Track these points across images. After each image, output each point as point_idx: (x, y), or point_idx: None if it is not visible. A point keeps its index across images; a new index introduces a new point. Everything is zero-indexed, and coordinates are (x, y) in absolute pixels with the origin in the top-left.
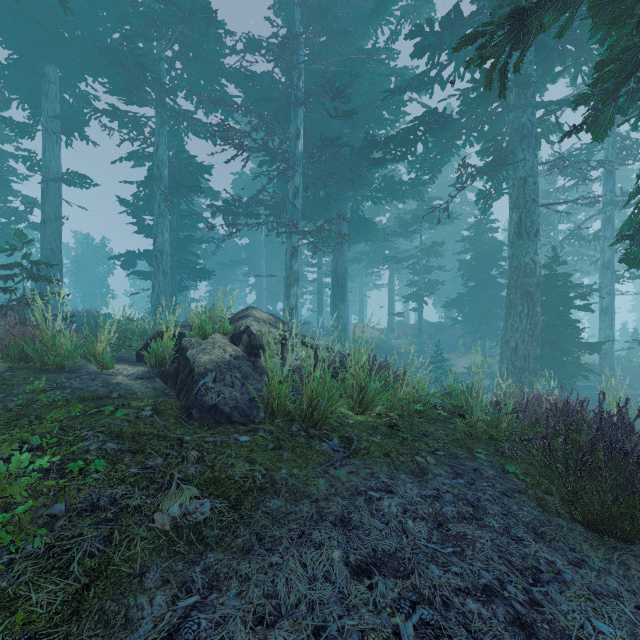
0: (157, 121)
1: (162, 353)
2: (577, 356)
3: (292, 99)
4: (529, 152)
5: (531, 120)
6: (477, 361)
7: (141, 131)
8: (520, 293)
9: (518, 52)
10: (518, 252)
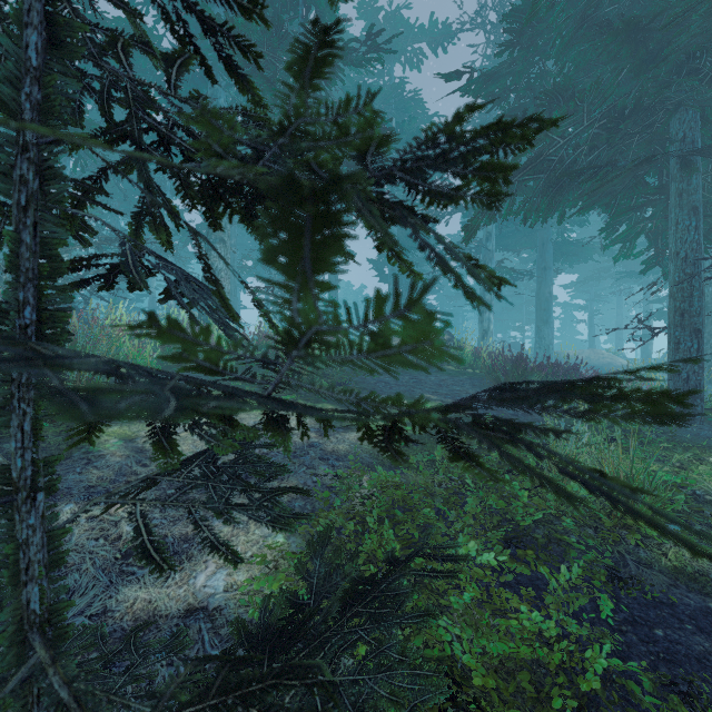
0: None
1: None
2: None
3: None
4: None
5: None
6: None
7: None
8: None
9: None
10: None
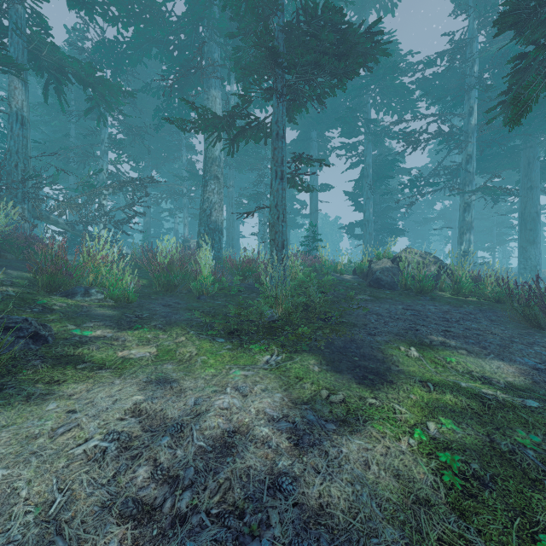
0: (365, 141)
1: (362, 267)
2: None
3: (465, 85)
4: None
5: None
6: None
7: (356, 149)
8: None
9: None
10: None
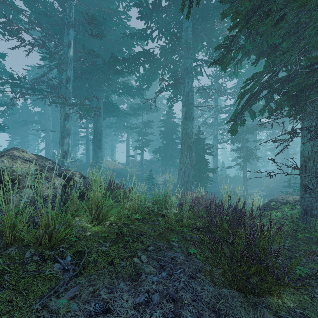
0: None
1: None
2: (207, 174)
3: (65, 22)
4: (190, 80)
5: (191, 66)
6: (167, 178)
7: None
8: (186, 146)
9: (185, 32)
10: (186, 126)
